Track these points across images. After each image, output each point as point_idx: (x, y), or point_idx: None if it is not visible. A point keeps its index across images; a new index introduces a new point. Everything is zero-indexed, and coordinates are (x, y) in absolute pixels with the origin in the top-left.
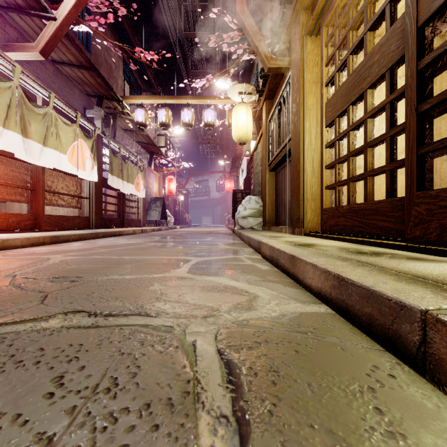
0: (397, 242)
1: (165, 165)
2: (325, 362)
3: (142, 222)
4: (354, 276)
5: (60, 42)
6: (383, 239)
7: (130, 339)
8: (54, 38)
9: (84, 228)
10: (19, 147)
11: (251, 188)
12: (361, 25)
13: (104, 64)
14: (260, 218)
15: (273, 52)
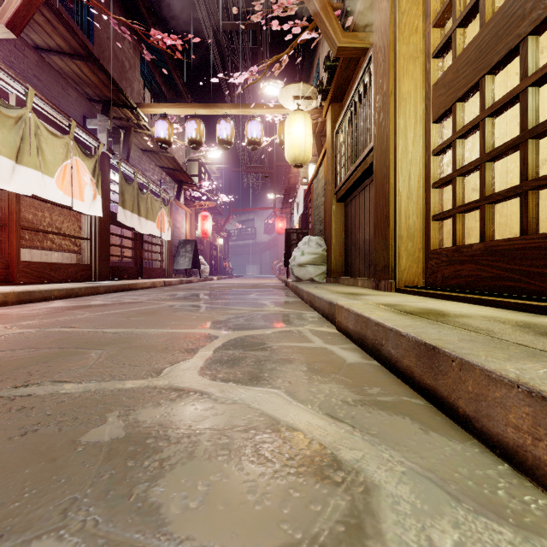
0: None
1: (200, 200)
2: None
3: (168, 272)
4: None
5: (42, 17)
6: None
7: None
8: (27, 5)
9: (82, 279)
10: None
11: (309, 228)
12: None
13: (113, 60)
14: (322, 266)
15: (344, 26)
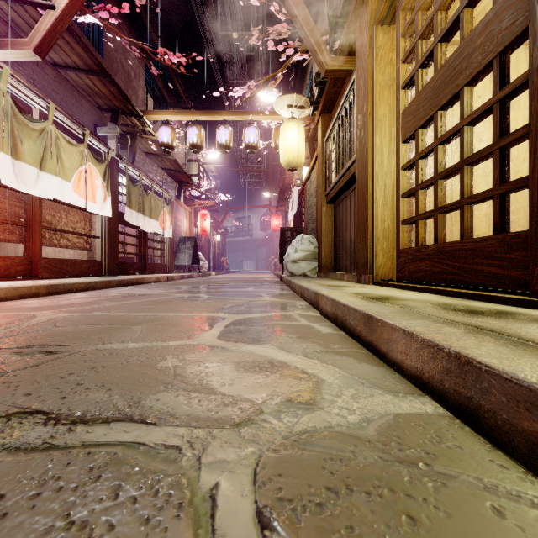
0: (515, 295)
1: (198, 198)
2: None
3: (169, 267)
4: (489, 358)
5: (62, 40)
6: (491, 291)
7: (97, 480)
8: (52, 33)
9: (94, 274)
10: (8, 171)
11: (302, 226)
12: (448, 11)
13: (120, 71)
14: (314, 262)
15: (332, 50)
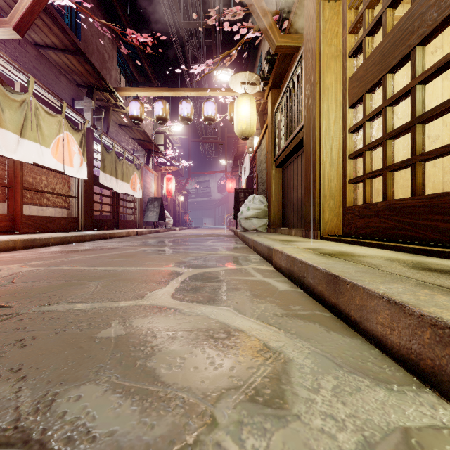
0: None
1: (165, 165)
2: None
3: (139, 223)
4: None
5: (40, 21)
6: None
7: None
8: (30, 13)
9: (71, 229)
10: None
11: (253, 188)
12: None
13: (96, 53)
14: (264, 219)
15: (281, 29)
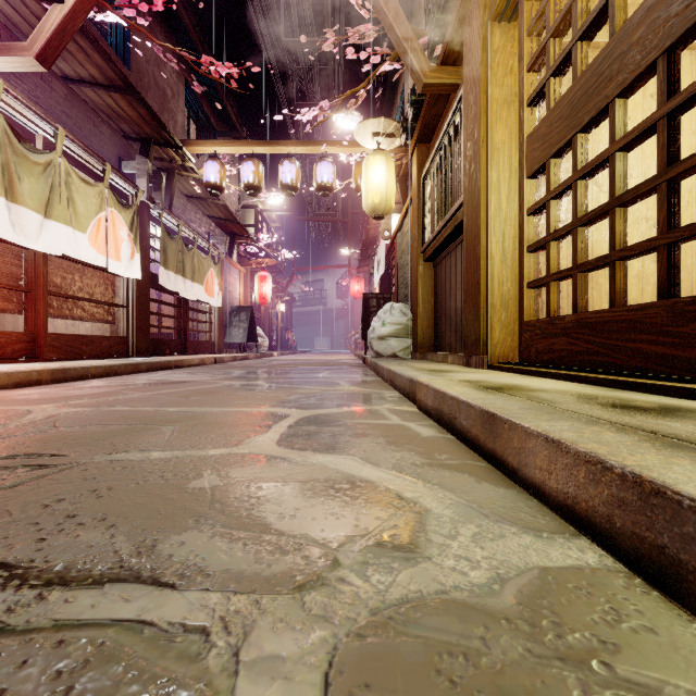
0: (692, 385)
1: (256, 256)
2: None
3: (218, 346)
4: (693, 487)
5: (74, 45)
6: (657, 379)
7: None
8: (60, 34)
9: (118, 355)
10: (1, 217)
11: (392, 292)
12: (587, 3)
13: (153, 88)
14: (408, 339)
15: (432, 58)
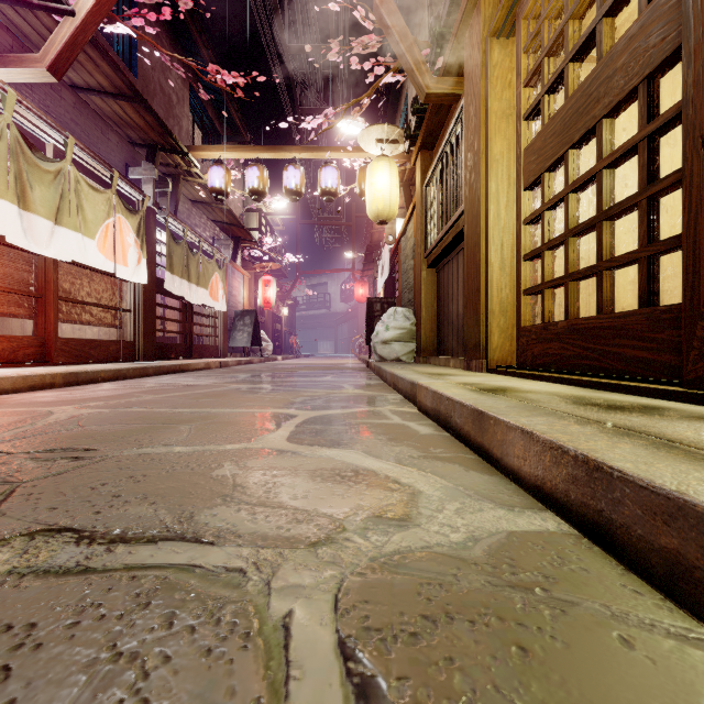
0: (665, 386)
1: (260, 260)
2: (598, 687)
3: (222, 350)
4: (623, 463)
5: (83, 55)
6: (636, 381)
7: (146, 607)
8: (71, 46)
9: (125, 359)
10: (14, 225)
11: (396, 296)
12: (583, 19)
13: (159, 94)
14: (411, 343)
15: (434, 68)
